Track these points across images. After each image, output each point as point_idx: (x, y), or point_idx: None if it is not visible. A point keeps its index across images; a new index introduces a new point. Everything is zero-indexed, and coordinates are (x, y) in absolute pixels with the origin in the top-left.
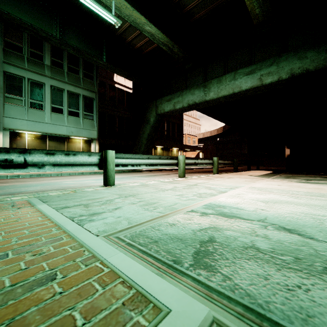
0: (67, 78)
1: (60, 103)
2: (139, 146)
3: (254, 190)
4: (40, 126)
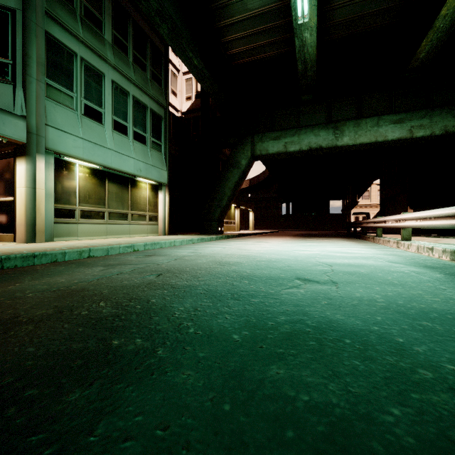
0: (133, 74)
1: (124, 116)
2: (217, 200)
3: None
4: (100, 153)
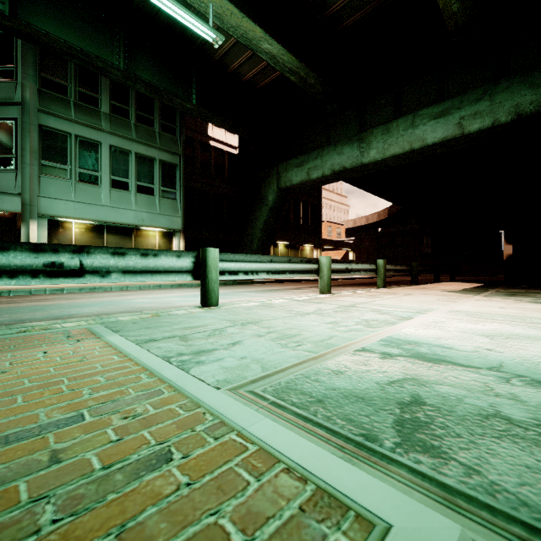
0: (135, 134)
1: (124, 173)
2: (249, 242)
3: (460, 316)
4: (93, 211)
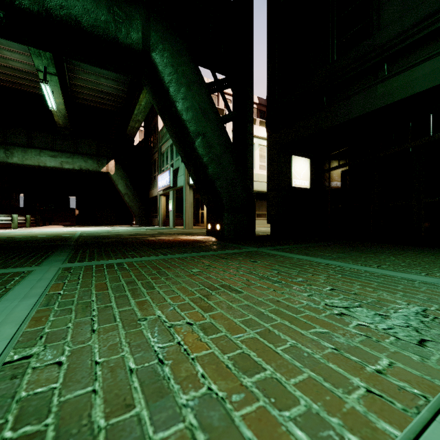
0: None
1: None
2: None
3: (72, 229)
4: None
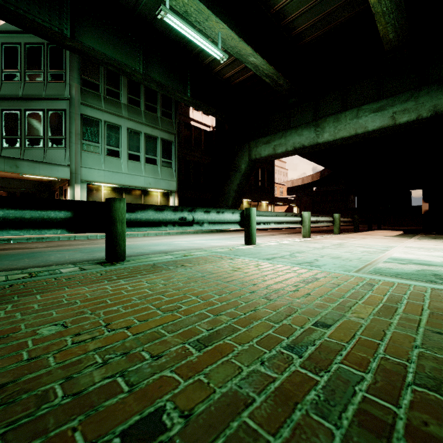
0: (144, 119)
1: (137, 149)
2: (225, 200)
3: (415, 249)
4: (117, 177)
